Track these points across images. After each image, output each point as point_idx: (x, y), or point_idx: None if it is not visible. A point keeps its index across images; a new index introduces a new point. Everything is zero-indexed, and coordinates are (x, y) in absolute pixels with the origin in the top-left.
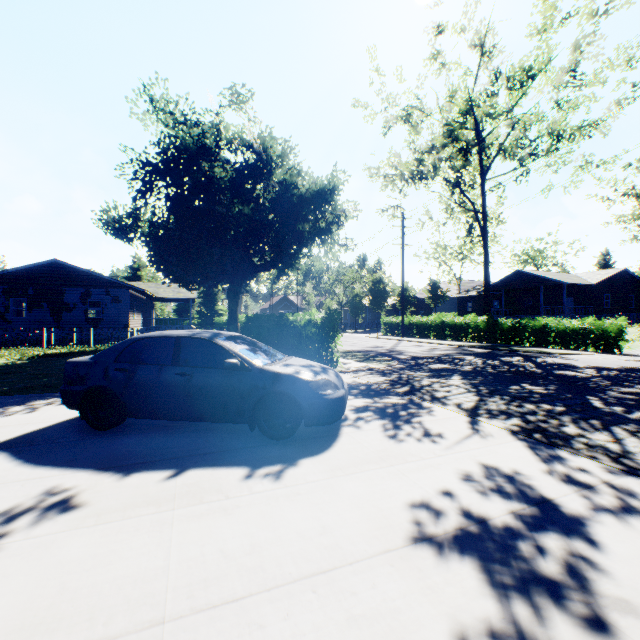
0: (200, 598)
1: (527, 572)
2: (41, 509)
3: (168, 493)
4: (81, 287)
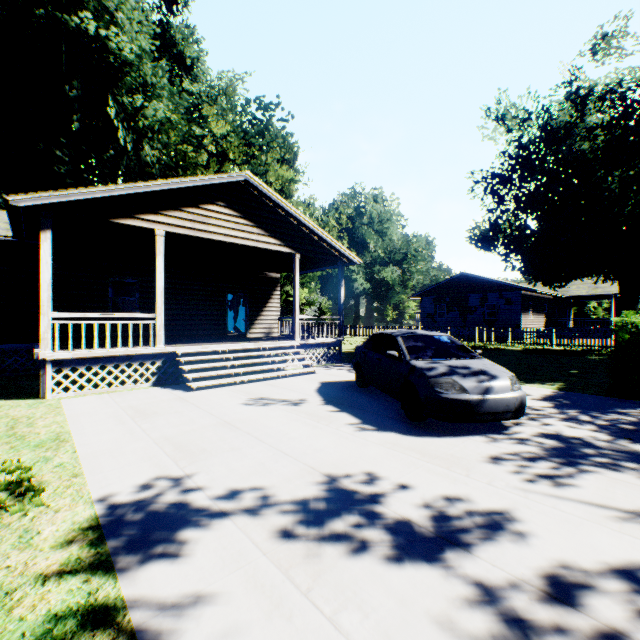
0: (261, 436)
1: (322, 514)
2: (291, 402)
3: (318, 414)
4: (480, 293)
